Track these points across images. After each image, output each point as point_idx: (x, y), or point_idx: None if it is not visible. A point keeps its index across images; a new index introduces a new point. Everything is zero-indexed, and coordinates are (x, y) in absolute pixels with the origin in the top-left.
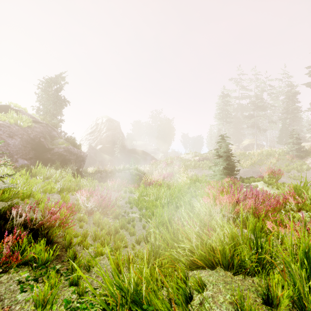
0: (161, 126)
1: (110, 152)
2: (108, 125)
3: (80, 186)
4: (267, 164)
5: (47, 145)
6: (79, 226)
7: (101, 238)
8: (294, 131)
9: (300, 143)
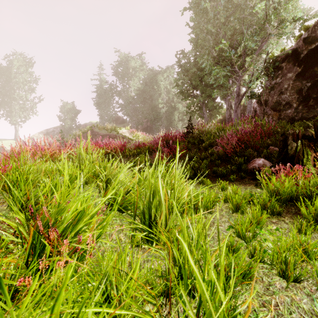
0: None
1: None
2: None
3: None
4: None
5: None
6: None
7: None
8: None
9: None
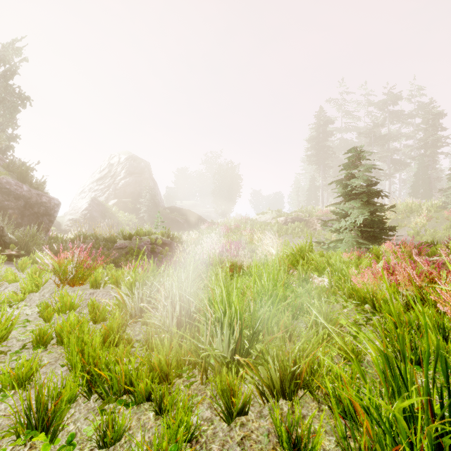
0: (219, 173)
1: (131, 211)
2: (128, 166)
3: None
4: (410, 226)
5: None
6: None
7: None
8: None
9: None
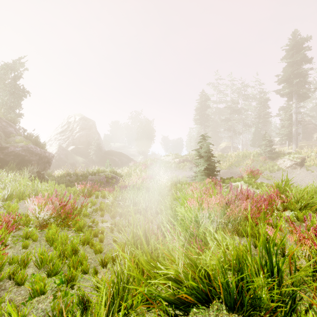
0: (140, 127)
1: (84, 153)
2: (81, 124)
3: (38, 192)
4: (244, 165)
5: (0, 143)
6: (22, 246)
7: (50, 263)
8: (266, 134)
9: (272, 145)
